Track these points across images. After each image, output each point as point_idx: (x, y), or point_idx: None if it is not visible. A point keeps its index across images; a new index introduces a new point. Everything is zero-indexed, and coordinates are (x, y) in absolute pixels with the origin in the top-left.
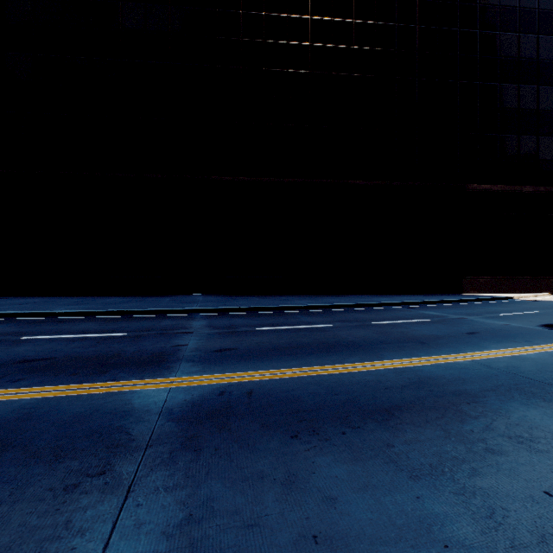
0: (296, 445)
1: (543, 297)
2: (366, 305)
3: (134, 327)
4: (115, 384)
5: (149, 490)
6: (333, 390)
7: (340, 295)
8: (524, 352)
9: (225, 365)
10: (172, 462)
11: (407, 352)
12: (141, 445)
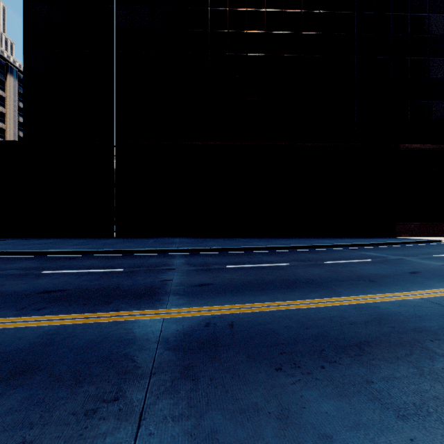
0: (282, 378)
1: None
2: (314, 246)
3: (128, 264)
4: (118, 313)
5: (158, 418)
6: (303, 325)
7: (291, 238)
8: None
9: (206, 298)
10: (174, 391)
11: (361, 290)
12: (145, 372)
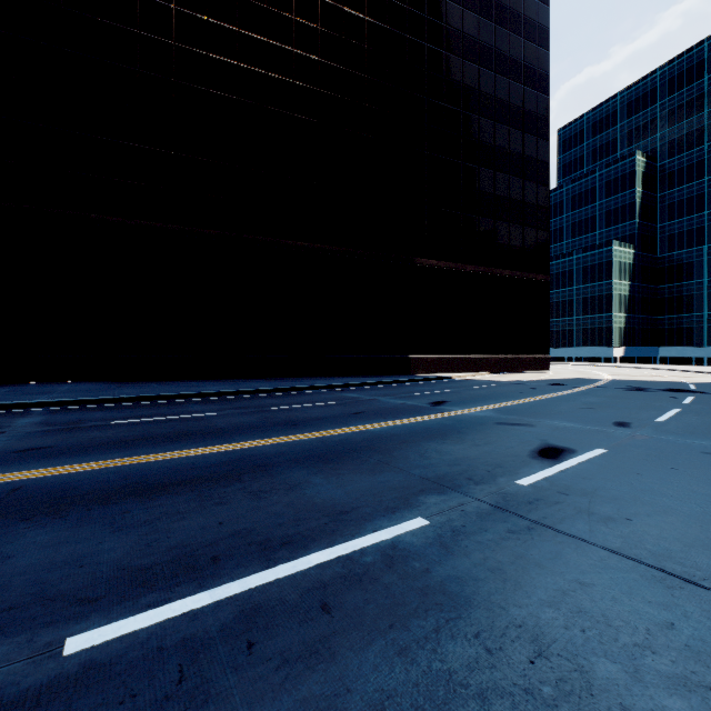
0: (20, 526)
1: (479, 376)
2: (292, 389)
3: None
4: None
5: None
6: (127, 476)
7: (275, 379)
8: (375, 427)
9: (15, 465)
10: None
11: (264, 435)
12: None
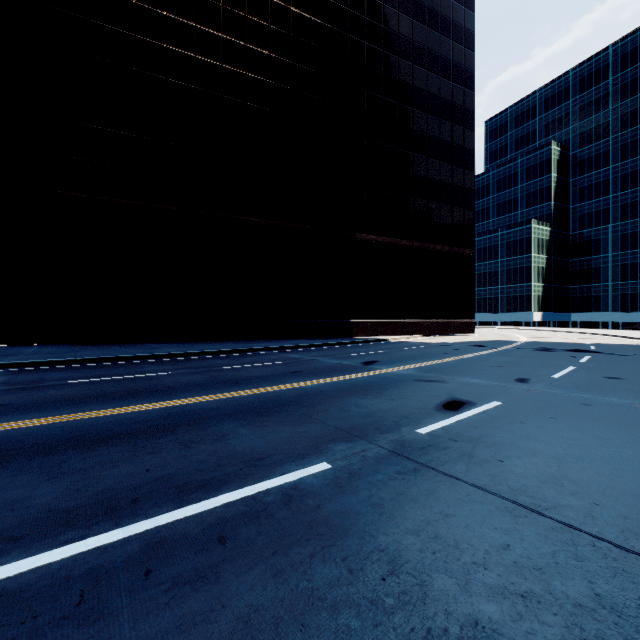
0: None
1: (413, 339)
2: (242, 351)
3: None
4: None
5: None
6: (72, 430)
7: (229, 341)
8: (308, 384)
9: None
10: None
11: (206, 392)
12: None
